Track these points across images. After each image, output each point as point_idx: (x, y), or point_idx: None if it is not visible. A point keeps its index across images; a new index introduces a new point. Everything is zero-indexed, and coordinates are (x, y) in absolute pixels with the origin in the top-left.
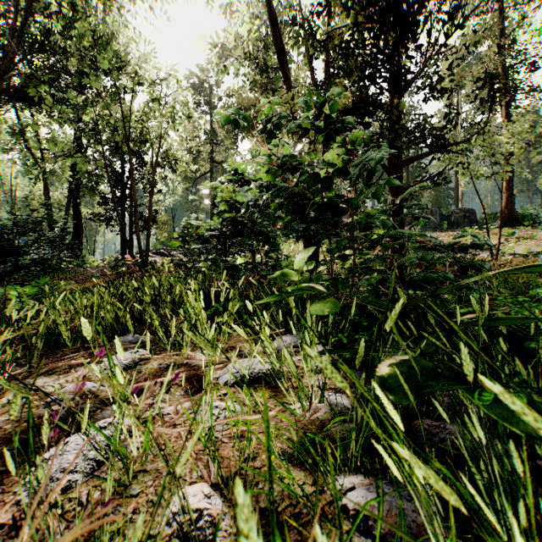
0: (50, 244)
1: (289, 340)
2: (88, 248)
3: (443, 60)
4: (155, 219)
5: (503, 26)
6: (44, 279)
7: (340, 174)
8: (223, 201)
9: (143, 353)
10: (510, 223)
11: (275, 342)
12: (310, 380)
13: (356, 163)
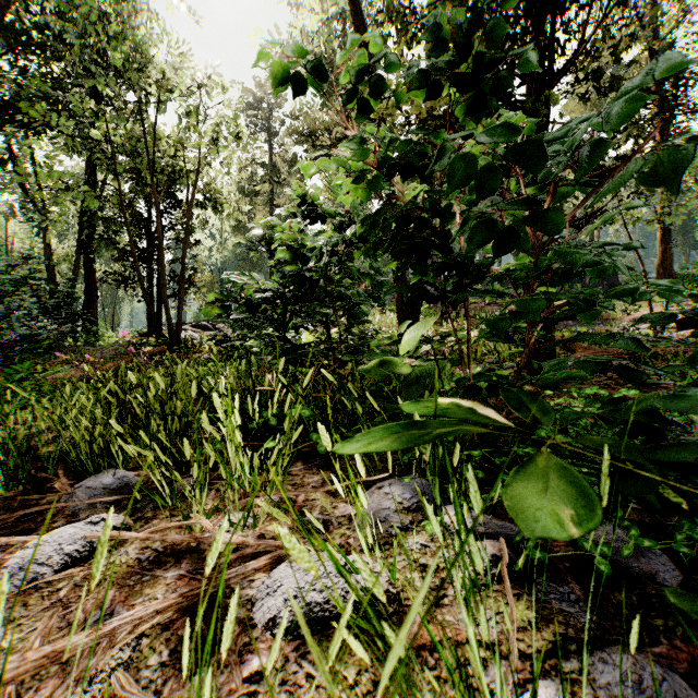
0: (49, 314)
1: (397, 493)
2: (105, 319)
3: (574, 74)
4: (192, 280)
5: (657, 26)
6: (23, 365)
7: (517, 160)
8: (280, 247)
9: (114, 523)
10: None
11: (371, 497)
12: (459, 617)
13: (548, 135)
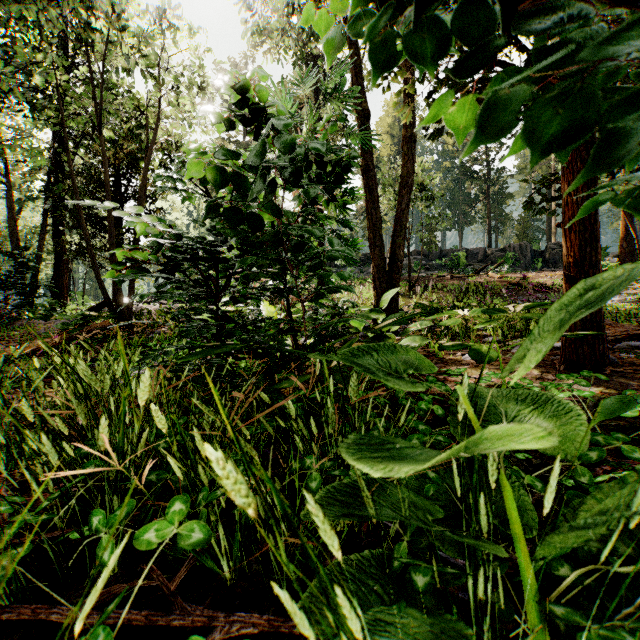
0: (4, 285)
1: None
2: (75, 292)
3: None
4: None
5: None
6: None
7: None
8: None
9: None
10: (629, 260)
11: None
12: None
13: None
